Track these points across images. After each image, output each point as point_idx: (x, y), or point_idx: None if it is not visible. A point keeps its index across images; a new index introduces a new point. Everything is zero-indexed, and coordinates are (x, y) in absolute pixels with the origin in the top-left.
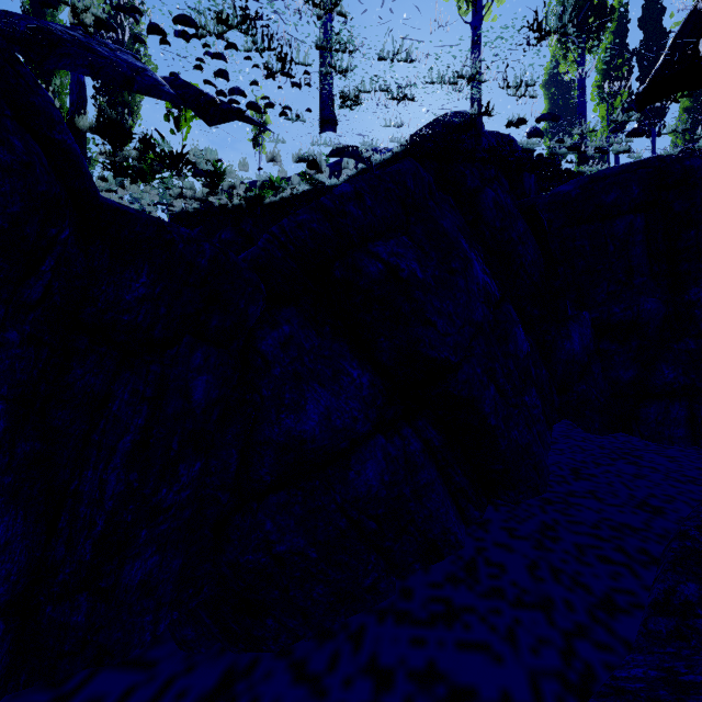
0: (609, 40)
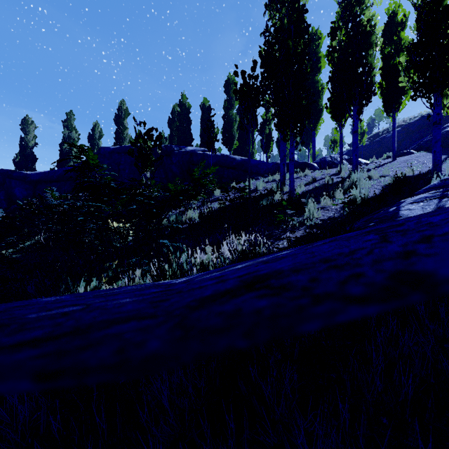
0: None
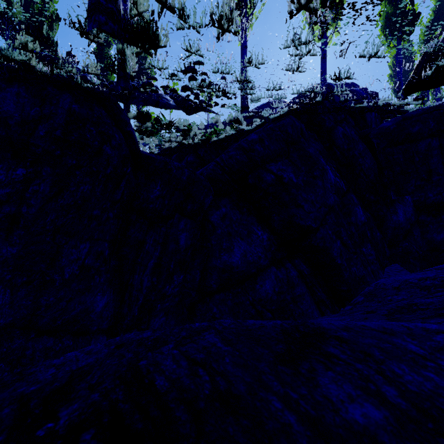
0: (428, 19)
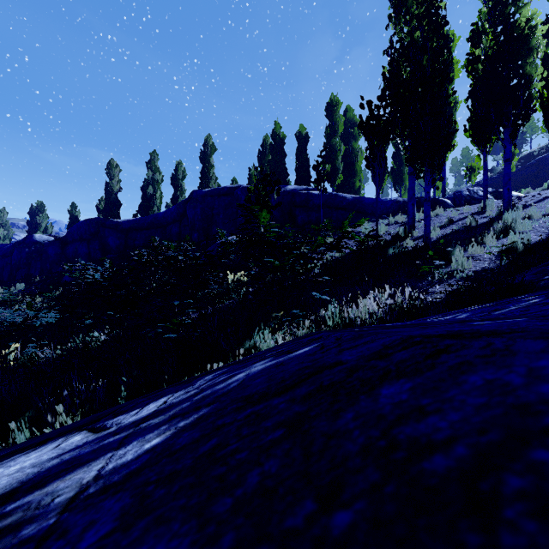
0: None
